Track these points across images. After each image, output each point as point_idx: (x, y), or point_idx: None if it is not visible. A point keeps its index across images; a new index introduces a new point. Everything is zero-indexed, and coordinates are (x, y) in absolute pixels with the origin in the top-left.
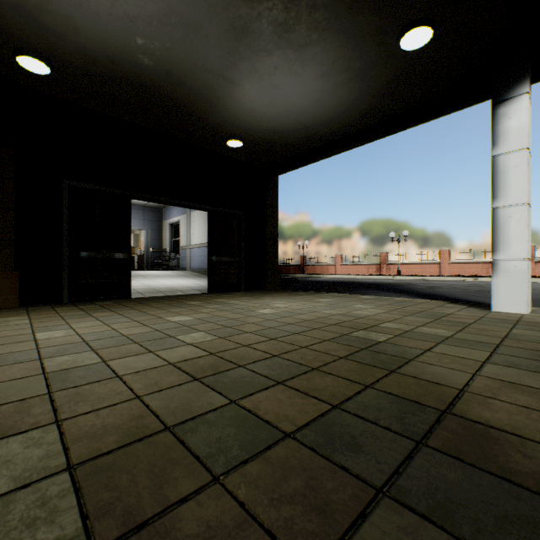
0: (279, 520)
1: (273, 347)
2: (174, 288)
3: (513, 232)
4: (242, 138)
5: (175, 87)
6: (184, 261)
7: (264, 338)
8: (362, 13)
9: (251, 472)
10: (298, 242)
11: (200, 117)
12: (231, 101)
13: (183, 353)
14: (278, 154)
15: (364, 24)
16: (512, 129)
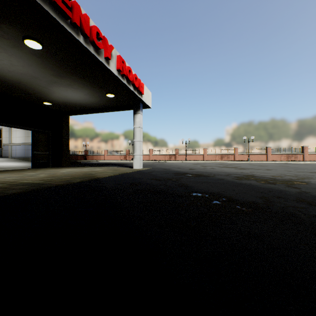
0: (66, 180)
1: (66, 175)
2: (9, 167)
3: (137, 148)
4: (51, 102)
5: (21, 85)
6: (6, 152)
7: (63, 174)
8: (94, 88)
9: (63, 179)
10: (83, 142)
11: (31, 93)
12: (48, 93)
13: (42, 176)
14: (69, 109)
15: (95, 89)
16: (137, 121)
